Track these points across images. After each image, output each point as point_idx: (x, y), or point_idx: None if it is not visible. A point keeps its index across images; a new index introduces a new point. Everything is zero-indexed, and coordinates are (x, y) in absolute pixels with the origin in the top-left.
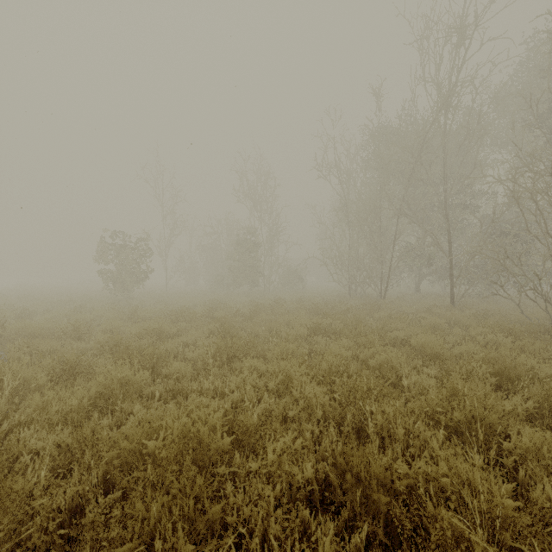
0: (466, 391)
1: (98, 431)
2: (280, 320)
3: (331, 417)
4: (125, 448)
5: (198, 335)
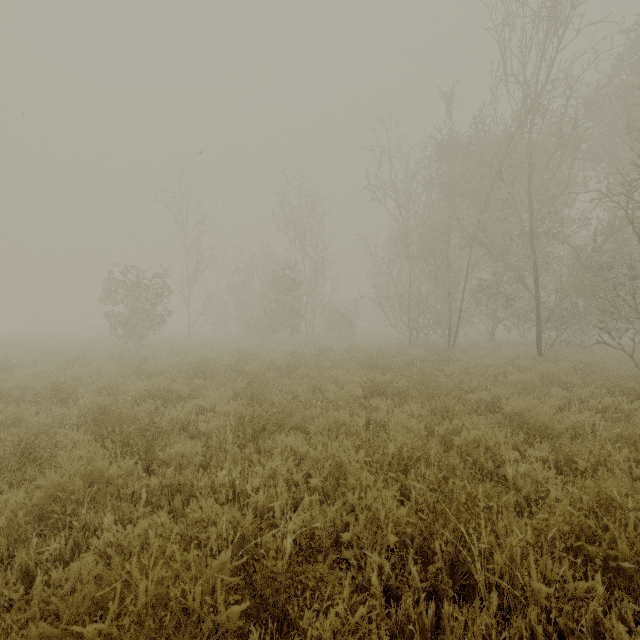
0: (630, 504)
1: (42, 563)
2: (326, 376)
3: (410, 544)
4: (42, 636)
5: (219, 396)
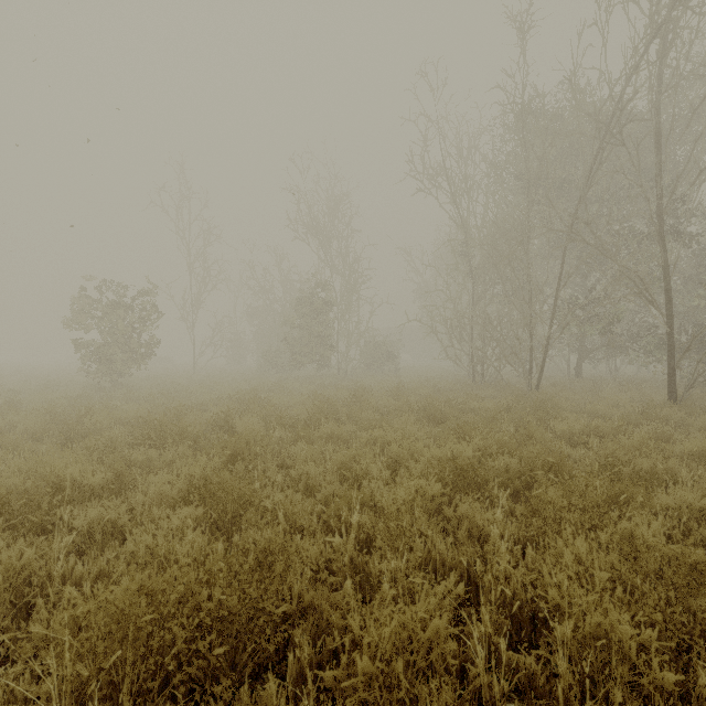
0: None
1: None
2: (366, 440)
3: None
4: None
5: (158, 494)
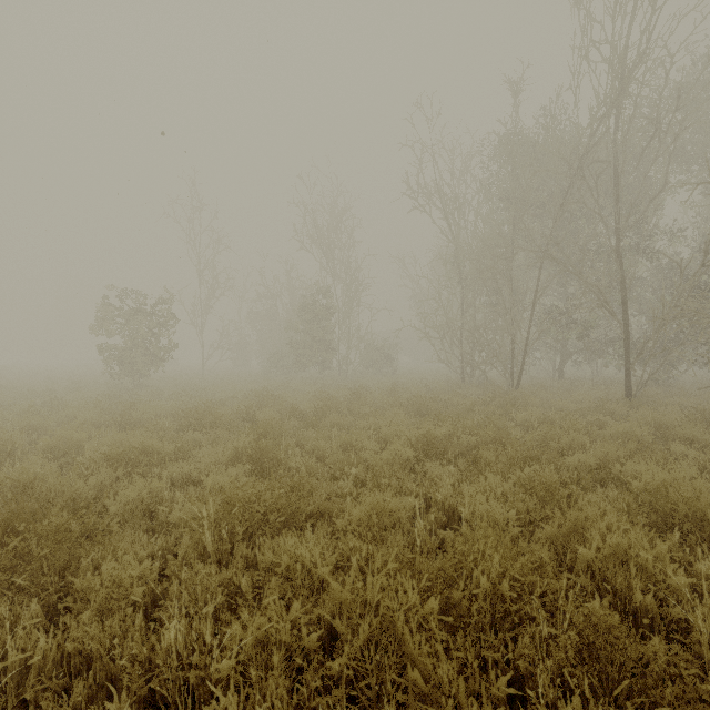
0: None
1: None
2: (363, 426)
3: None
4: None
5: (213, 458)
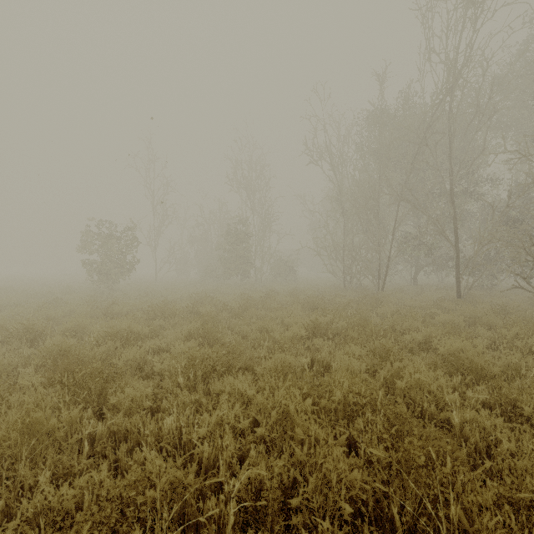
0: None
1: None
2: (273, 316)
3: (366, 513)
4: None
5: (175, 336)
